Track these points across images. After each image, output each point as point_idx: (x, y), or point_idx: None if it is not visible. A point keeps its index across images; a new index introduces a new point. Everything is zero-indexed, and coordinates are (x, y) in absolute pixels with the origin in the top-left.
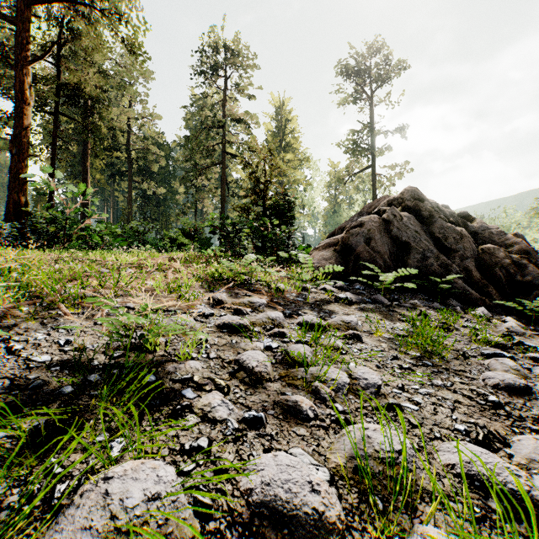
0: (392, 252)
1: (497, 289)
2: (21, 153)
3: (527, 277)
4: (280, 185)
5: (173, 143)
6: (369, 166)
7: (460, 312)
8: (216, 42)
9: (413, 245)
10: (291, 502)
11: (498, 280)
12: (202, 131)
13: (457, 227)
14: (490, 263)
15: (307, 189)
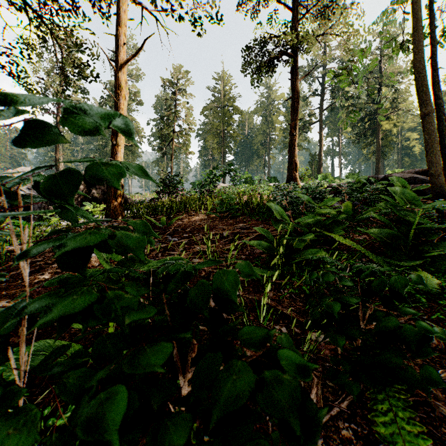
0: None
1: None
2: (378, 162)
3: None
4: None
5: None
6: None
7: None
8: None
9: None
10: None
11: None
12: None
13: None
14: None
15: None
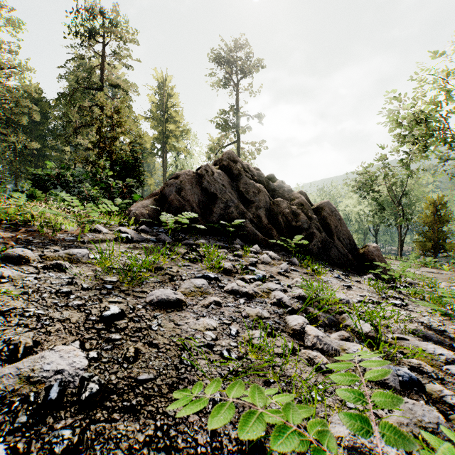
0: (203, 201)
1: (279, 232)
2: None
3: (300, 223)
4: (163, 151)
5: (54, 101)
6: (235, 141)
7: (238, 249)
8: (92, 8)
9: (219, 196)
10: None
11: (280, 224)
12: (77, 91)
13: (257, 184)
14: (277, 212)
15: (187, 157)
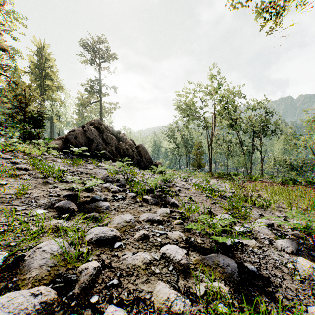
0: (87, 142)
1: (120, 156)
2: None
3: (129, 152)
4: (41, 100)
5: None
6: (98, 101)
7: (103, 162)
8: None
9: (94, 140)
10: (21, 167)
11: (121, 153)
12: None
13: (112, 135)
14: (120, 148)
15: (62, 106)
